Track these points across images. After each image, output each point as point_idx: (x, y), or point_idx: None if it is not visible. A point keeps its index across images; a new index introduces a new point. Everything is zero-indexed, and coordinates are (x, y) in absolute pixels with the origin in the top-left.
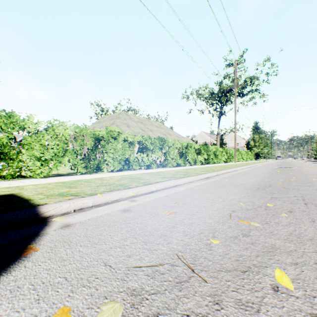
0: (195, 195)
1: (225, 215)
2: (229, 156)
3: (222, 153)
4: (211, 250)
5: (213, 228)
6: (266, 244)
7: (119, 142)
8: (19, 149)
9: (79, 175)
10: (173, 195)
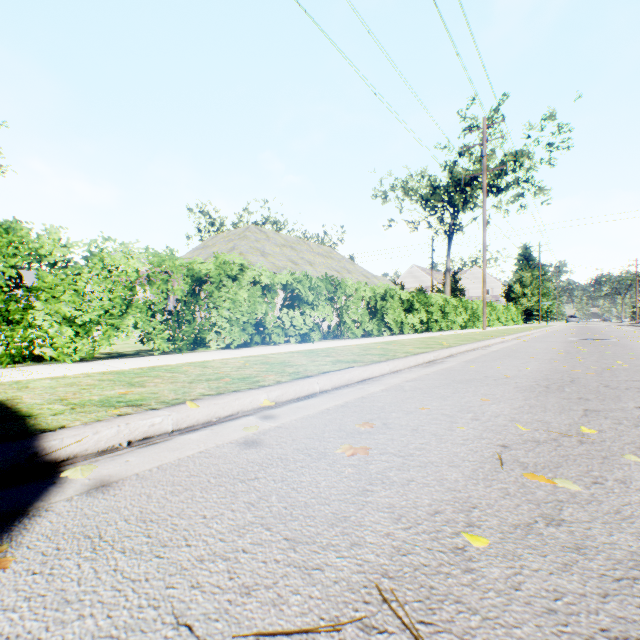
0: (409, 404)
1: (487, 457)
2: (471, 315)
3: (456, 310)
4: (471, 571)
5: (463, 496)
6: (617, 552)
7: (242, 286)
8: (26, 300)
9: (158, 355)
10: (359, 404)
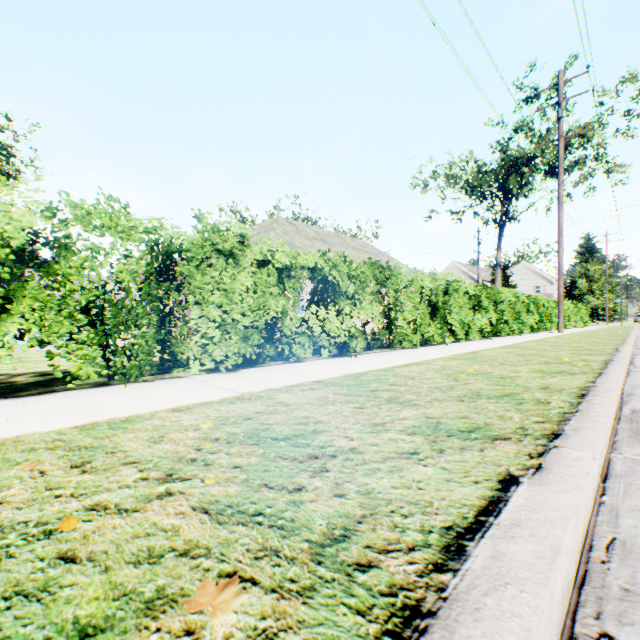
0: None
1: None
2: (542, 315)
3: None
4: None
5: None
6: None
7: (243, 269)
8: None
9: (81, 388)
10: None
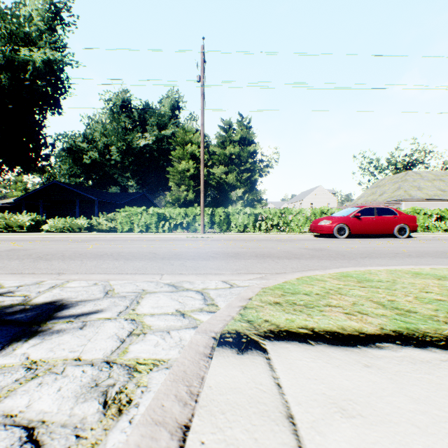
0: None
1: None
2: None
3: None
4: None
5: None
6: None
7: (420, 215)
8: None
9: None
10: None
